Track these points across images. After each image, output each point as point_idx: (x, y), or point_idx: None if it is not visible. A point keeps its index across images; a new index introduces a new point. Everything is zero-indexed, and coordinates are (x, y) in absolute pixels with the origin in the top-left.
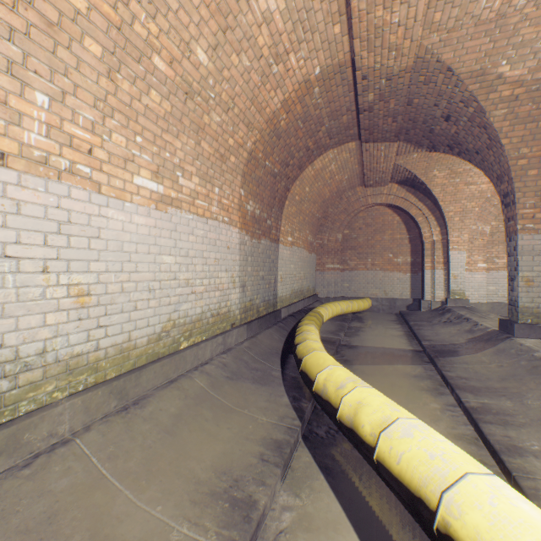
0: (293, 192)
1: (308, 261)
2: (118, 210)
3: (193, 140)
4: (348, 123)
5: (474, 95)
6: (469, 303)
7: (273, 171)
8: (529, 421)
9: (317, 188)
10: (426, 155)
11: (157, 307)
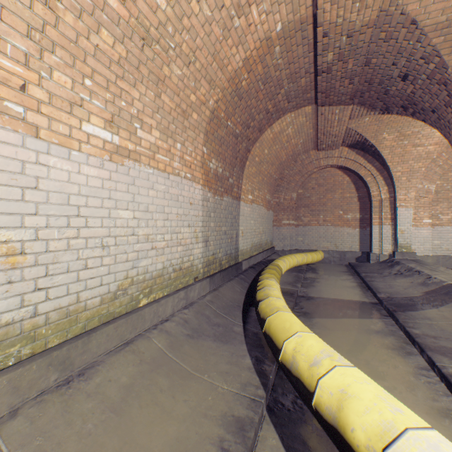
0: (253, 153)
1: (267, 217)
2: (63, 158)
3: (152, 92)
4: (306, 86)
5: (437, 49)
6: (415, 256)
7: (235, 131)
8: None
9: (275, 151)
10: (377, 118)
11: (112, 264)
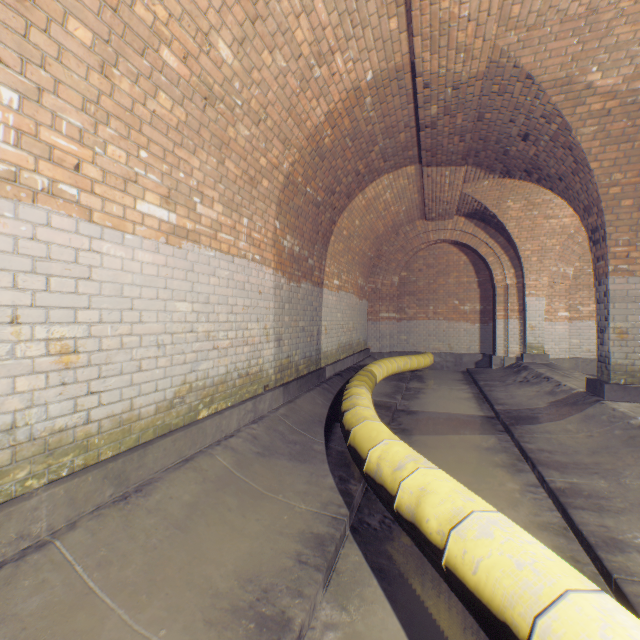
0: (340, 225)
1: (359, 309)
2: (116, 243)
3: (214, 158)
4: (406, 143)
5: (558, 108)
6: (549, 359)
7: (316, 199)
8: (629, 506)
9: (369, 222)
10: (499, 182)
11: (168, 366)
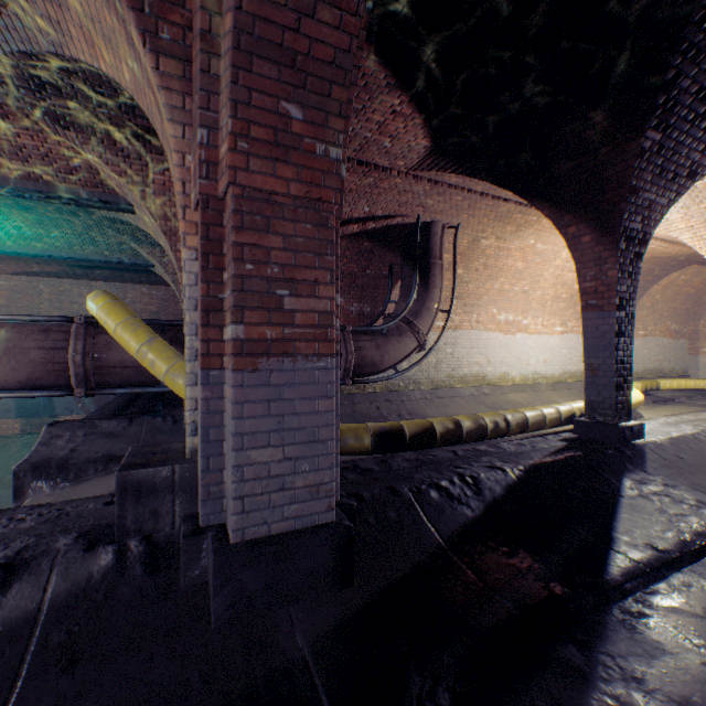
0: (640, 303)
1: (672, 346)
2: (551, 338)
3: (572, 309)
4: (678, 263)
5: None
6: None
7: None
8: None
9: (671, 292)
10: None
11: (560, 366)
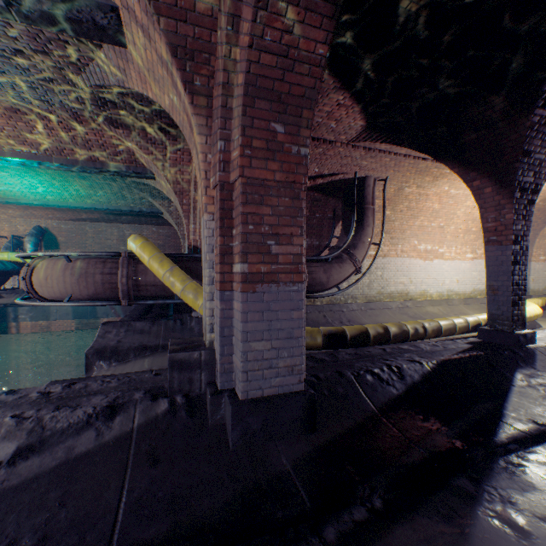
0: (541, 233)
1: None
2: (463, 263)
3: (480, 240)
4: None
5: None
6: None
7: None
8: None
9: None
10: None
11: (470, 285)
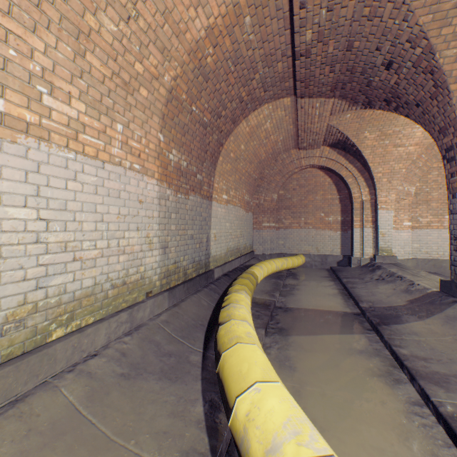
0: (228, 148)
1: (245, 220)
2: None
3: (69, 46)
4: (284, 73)
5: (425, 29)
6: (396, 260)
7: (202, 119)
8: None
9: (253, 148)
10: (359, 115)
11: None
